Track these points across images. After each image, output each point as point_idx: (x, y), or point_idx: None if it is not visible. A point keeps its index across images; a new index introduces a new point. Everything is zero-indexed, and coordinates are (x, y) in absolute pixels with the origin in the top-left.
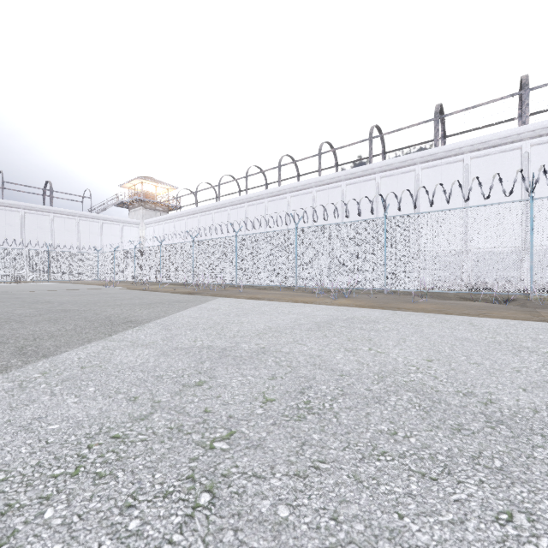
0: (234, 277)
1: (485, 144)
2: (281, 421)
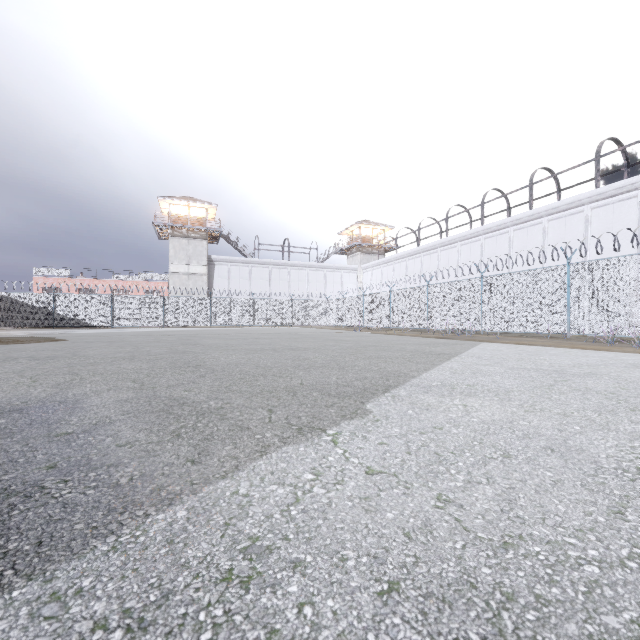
0: (478, 323)
1: None
2: None
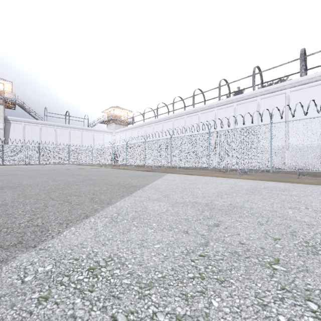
0: (169, 162)
1: None
2: (303, 254)
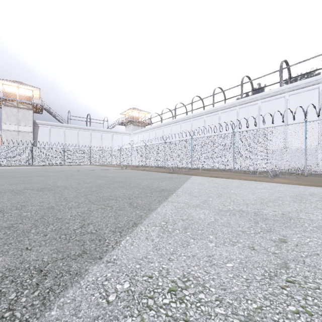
0: (190, 163)
1: None
2: None
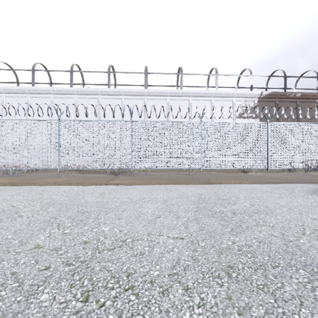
0: None
1: (130, 93)
2: None
